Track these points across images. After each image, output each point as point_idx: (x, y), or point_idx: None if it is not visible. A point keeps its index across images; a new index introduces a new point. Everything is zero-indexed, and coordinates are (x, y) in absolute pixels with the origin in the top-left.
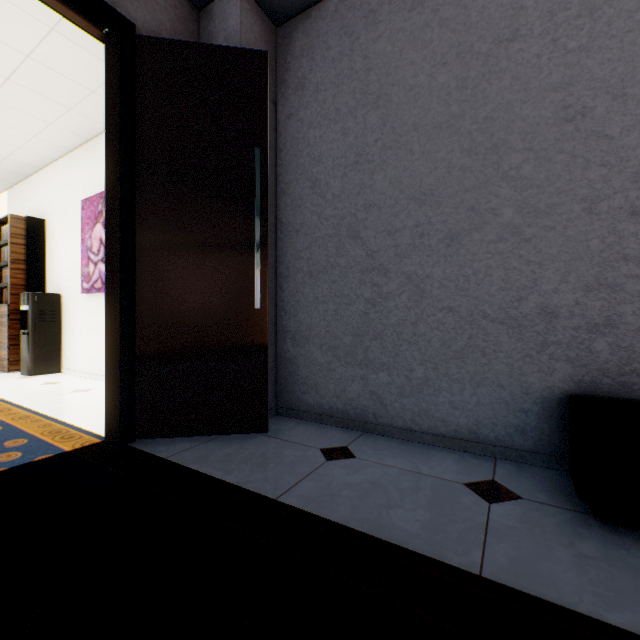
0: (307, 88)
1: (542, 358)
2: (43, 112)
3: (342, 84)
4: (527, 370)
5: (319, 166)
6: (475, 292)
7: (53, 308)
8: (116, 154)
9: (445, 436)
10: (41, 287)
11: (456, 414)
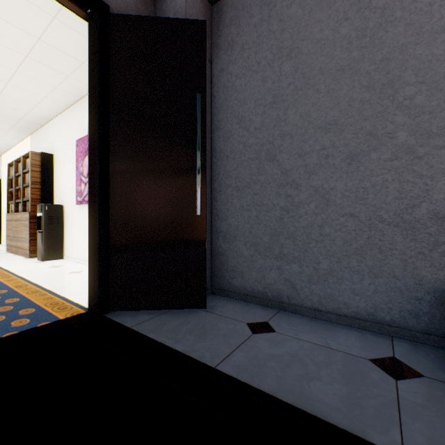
0: (235, 48)
1: (434, 255)
2: (50, 79)
3: (262, 43)
4: (420, 265)
5: (244, 107)
6: (373, 201)
7: (58, 214)
8: (96, 102)
9: (347, 316)
10: (51, 200)
11: (356, 299)
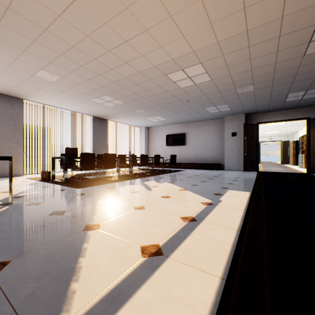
0: None
1: None
2: None
3: None
4: None
5: None
6: None
7: None
8: (307, 135)
9: None
10: None
11: None
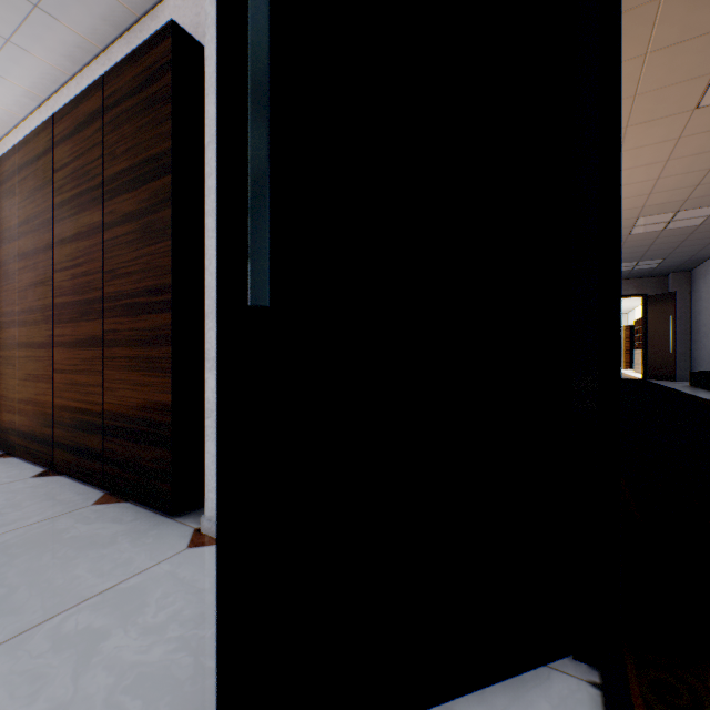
0: (693, 291)
1: None
2: None
3: (697, 292)
4: None
5: (694, 313)
6: (708, 348)
7: None
8: (642, 321)
9: None
10: None
11: None
